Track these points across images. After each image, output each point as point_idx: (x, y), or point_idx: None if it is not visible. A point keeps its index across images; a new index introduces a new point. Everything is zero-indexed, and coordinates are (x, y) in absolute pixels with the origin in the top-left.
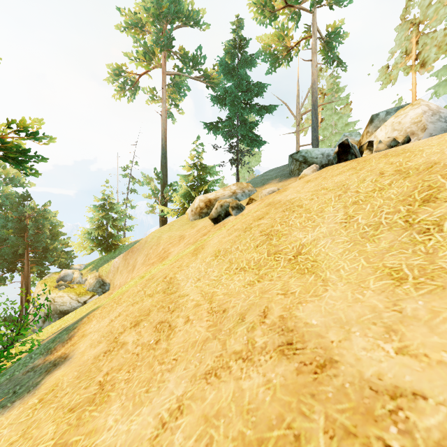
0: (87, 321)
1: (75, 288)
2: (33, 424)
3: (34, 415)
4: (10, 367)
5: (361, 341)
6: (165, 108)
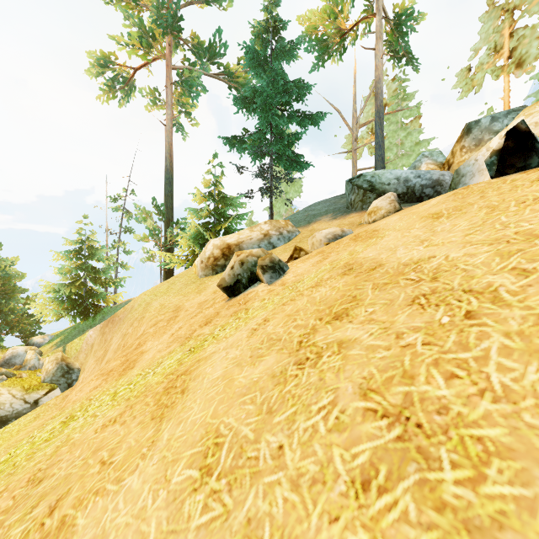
0: None
1: (24, 379)
2: None
3: None
4: None
5: None
6: (171, 115)
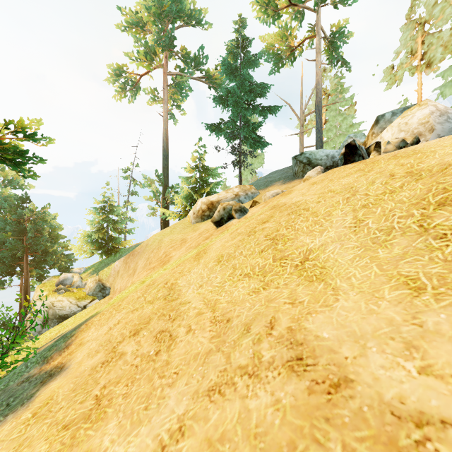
0: (85, 328)
1: (75, 292)
2: (25, 442)
3: (27, 432)
4: (5, 376)
5: (378, 358)
6: (167, 109)
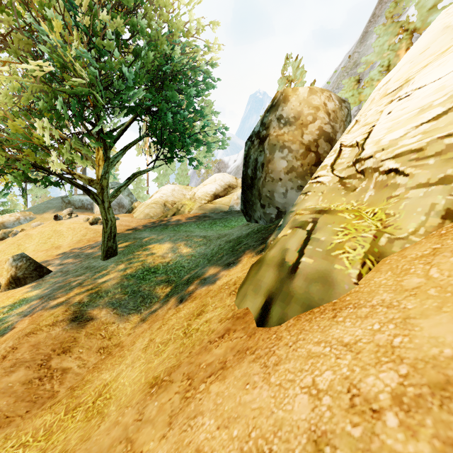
0: None
1: None
2: None
3: None
4: None
5: None
6: None
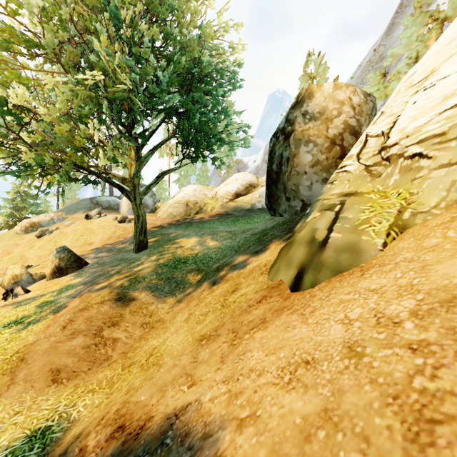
0: None
1: None
2: None
3: None
4: None
5: None
6: None
